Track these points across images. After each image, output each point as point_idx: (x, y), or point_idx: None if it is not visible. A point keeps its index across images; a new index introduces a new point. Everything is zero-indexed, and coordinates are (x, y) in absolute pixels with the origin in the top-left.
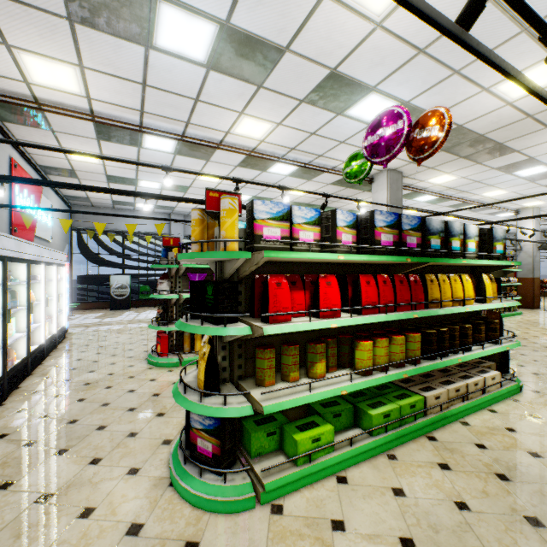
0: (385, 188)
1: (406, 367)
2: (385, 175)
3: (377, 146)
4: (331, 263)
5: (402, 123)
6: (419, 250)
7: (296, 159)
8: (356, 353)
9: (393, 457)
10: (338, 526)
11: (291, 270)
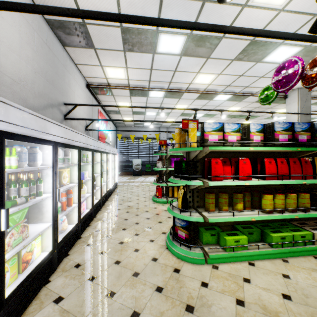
0: (296, 101)
1: (297, 213)
2: (296, 92)
3: (280, 82)
4: (248, 152)
5: (297, 66)
6: (308, 143)
7: (230, 91)
8: (262, 201)
9: (286, 261)
10: (246, 280)
11: (224, 156)
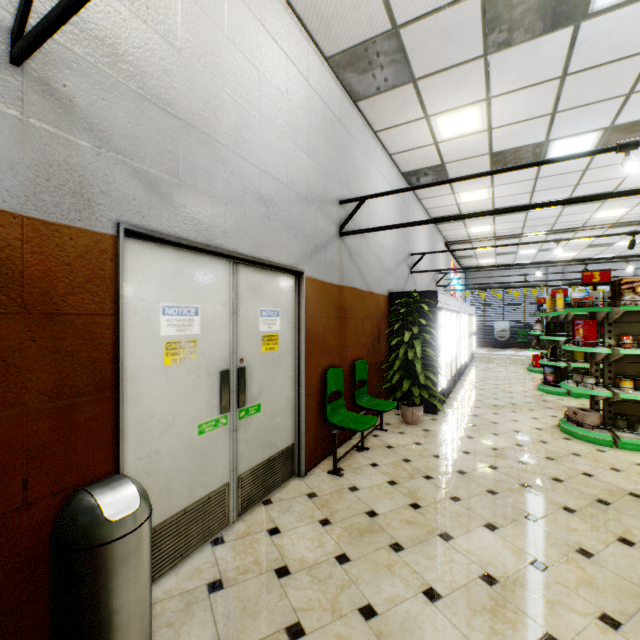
0: None
1: None
2: None
3: None
4: None
5: None
6: None
7: None
8: None
9: None
10: None
11: None
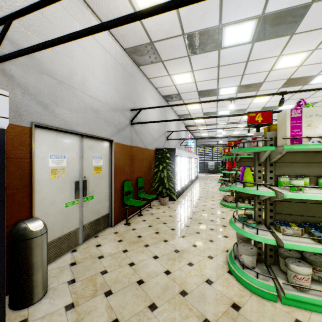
0: None
1: None
2: None
3: None
4: None
5: None
6: None
7: None
8: None
9: None
10: None
11: None
